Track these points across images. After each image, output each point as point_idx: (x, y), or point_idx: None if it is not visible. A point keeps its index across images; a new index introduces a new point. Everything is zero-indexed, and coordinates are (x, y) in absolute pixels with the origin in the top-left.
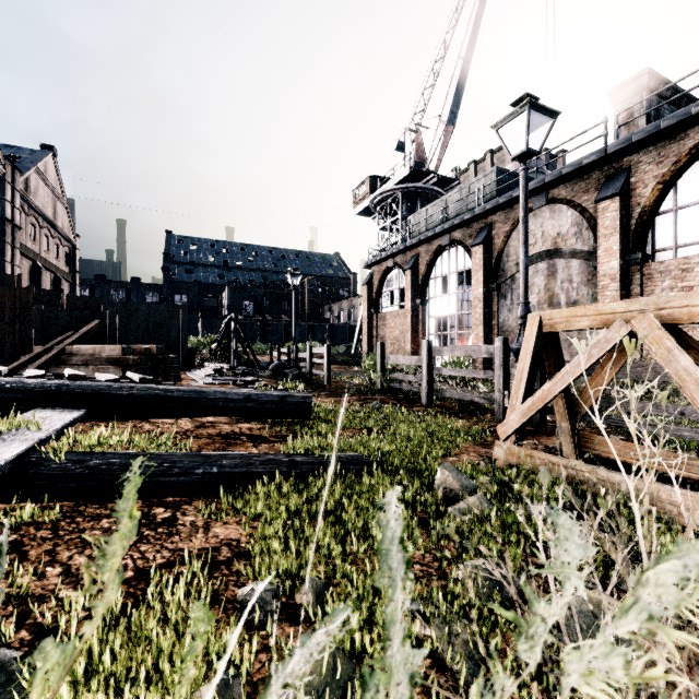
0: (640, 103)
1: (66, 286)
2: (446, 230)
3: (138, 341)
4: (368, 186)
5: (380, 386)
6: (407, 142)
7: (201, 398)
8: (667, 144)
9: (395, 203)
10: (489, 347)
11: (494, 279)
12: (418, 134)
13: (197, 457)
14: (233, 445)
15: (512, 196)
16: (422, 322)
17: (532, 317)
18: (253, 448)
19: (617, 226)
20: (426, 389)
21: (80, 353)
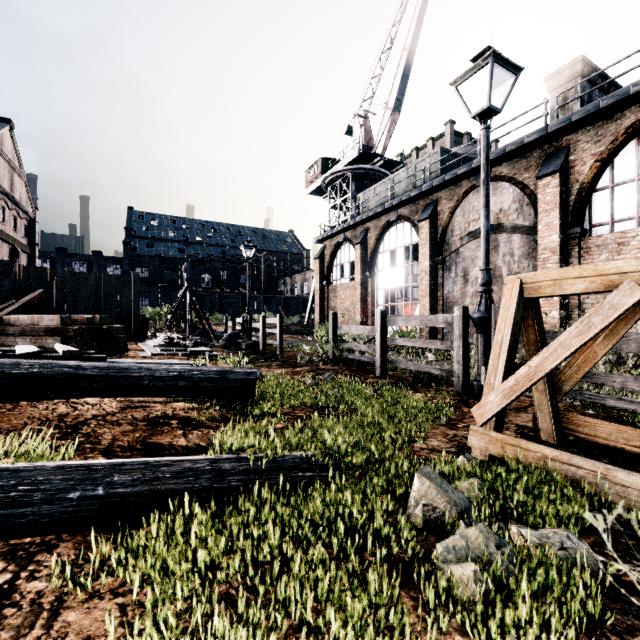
0: (575, 88)
1: (24, 258)
2: (394, 207)
3: (87, 311)
4: (320, 167)
5: (332, 356)
6: (356, 127)
7: (121, 376)
8: (605, 124)
9: (345, 183)
10: (447, 317)
11: (439, 252)
12: (367, 120)
13: (75, 471)
14: (157, 433)
15: (457, 173)
16: (371, 294)
17: (510, 280)
18: (182, 437)
19: (558, 202)
20: (380, 359)
21: (18, 323)
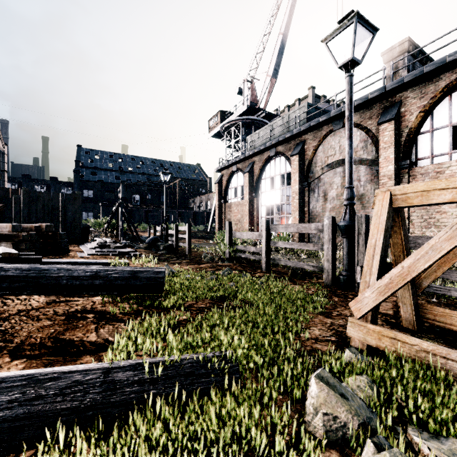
0: (403, 61)
1: None
2: (273, 145)
3: (39, 221)
4: (219, 117)
5: (228, 255)
6: (245, 89)
7: (41, 276)
8: (427, 85)
9: (237, 129)
10: (318, 225)
11: (306, 179)
12: (253, 84)
13: None
14: (71, 328)
15: (319, 120)
16: (256, 209)
17: (381, 192)
18: (93, 332)
19: (393, 141)
20: (265, 258)
21: None
